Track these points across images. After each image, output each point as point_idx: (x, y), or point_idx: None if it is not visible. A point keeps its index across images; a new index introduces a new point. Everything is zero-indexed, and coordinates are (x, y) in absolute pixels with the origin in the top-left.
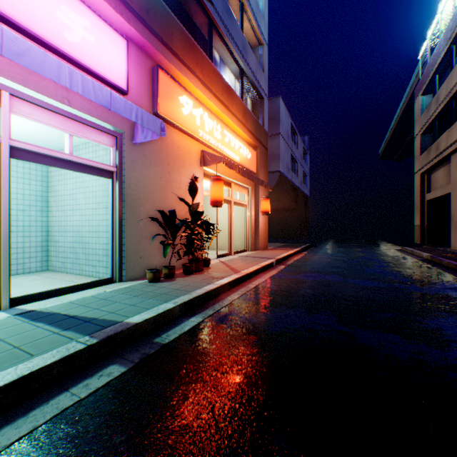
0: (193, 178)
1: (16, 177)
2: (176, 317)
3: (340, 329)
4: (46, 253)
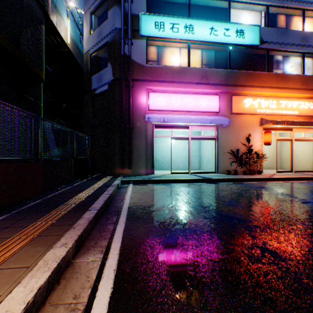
0: (248, 135)
1: (192, 141)
2: (225, 181)
3: (274, 191)
4: (199, 164)
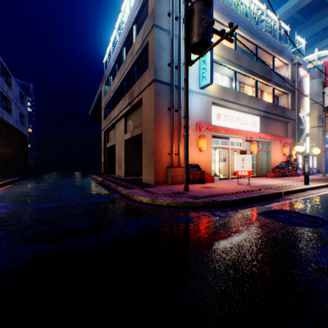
0: None
1: None
2: None
3: None
4: None
